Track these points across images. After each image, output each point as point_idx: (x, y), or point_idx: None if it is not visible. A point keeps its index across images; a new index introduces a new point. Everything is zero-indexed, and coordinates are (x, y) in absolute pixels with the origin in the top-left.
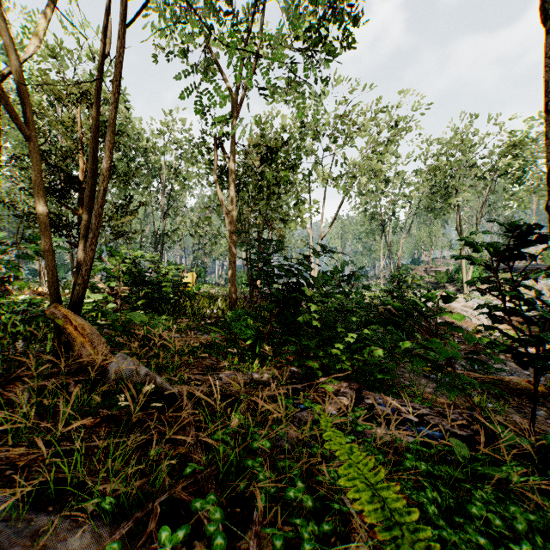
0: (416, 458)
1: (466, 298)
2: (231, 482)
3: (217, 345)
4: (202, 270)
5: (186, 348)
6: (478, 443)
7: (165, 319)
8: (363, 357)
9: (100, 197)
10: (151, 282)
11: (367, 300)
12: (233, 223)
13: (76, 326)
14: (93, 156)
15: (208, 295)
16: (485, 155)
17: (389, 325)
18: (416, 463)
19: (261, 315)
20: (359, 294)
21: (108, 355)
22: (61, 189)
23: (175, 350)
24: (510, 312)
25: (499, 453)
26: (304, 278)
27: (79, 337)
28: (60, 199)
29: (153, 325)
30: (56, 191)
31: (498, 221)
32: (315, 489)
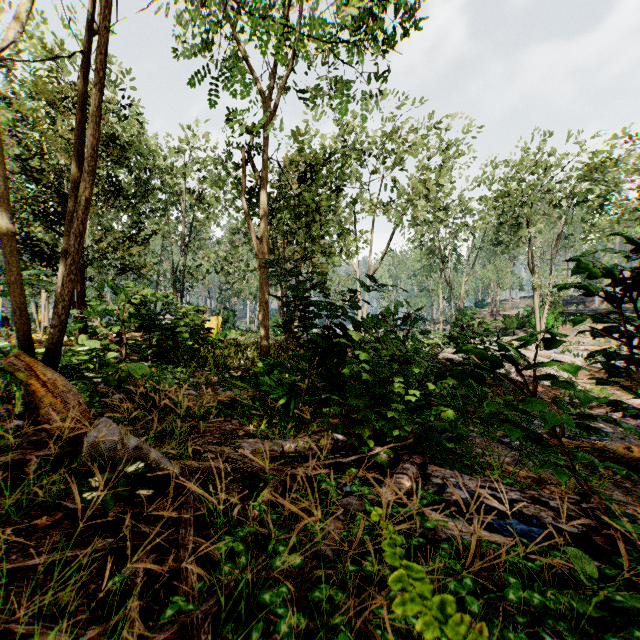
0: (517, 577)
1: (540, 346)
2: (240, 622)
3: (242, 404)
4: (230, 313)
5: (201, 408)
6: (595, 544)
7: (181, 371)
8: (424, 419)
9: (80, 210)
10: (164, 326)
11: (424, 349)
12: (265, 256)
13: (44, 381)
14: (77, 161)
15: (236, 342)
16: (563, 179)
17: (467, 379)
18: (524, 593)
19: (297, 367)
20: (418, 340)
21: (88, 420)
22: (53, 213)
23: (187, 411)
24: (635, 361)
25: (635, 565)
26: (351, 320)
27: (48, 396)
28: (52, 225)
29: (159, 379)
30: (47, 215)
31: (622, 234)
32: (370, 637)
